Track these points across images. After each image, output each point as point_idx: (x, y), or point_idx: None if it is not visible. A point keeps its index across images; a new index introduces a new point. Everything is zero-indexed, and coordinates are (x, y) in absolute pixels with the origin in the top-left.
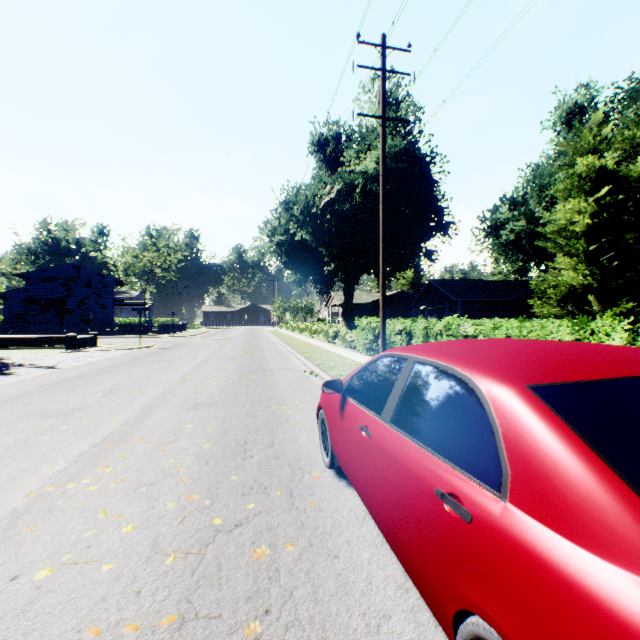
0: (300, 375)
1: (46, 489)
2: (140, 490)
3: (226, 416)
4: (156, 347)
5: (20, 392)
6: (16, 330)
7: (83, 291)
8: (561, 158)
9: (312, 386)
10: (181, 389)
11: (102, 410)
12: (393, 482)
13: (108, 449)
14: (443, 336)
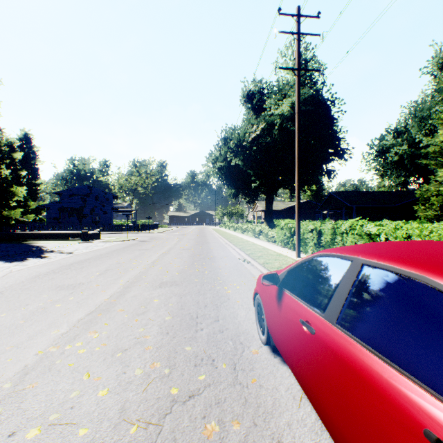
0: (236, 262)
1: (50, 349)
2: (116, 355)
3: (183, 293)
4: (137, 240)
5: (48, 270)
6: (53, 228)
7: (93, 203)
8: (438, 95)
9: (245, 271)
10: (152, 271)
11: (97, 285)
12: (347, 391)
13: (98, 317)
14: (348, 234)
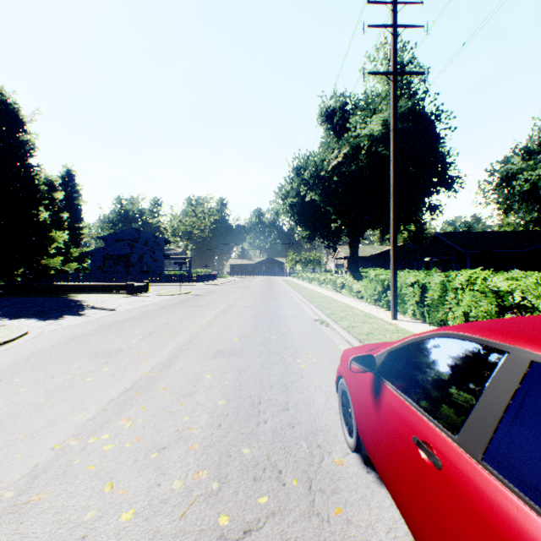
0: (311, 324)
1: (69, 442)
2: (151, 456)
3: (242, 367)
4: (192, 293)
5: (84, 331)
6: (97, 278)
7: (142, 249)
8: None
9: (324, 337)
10: (206, 335)
11: (139, 353)
12: None
13: (133, 397)
14: (465, 290)
